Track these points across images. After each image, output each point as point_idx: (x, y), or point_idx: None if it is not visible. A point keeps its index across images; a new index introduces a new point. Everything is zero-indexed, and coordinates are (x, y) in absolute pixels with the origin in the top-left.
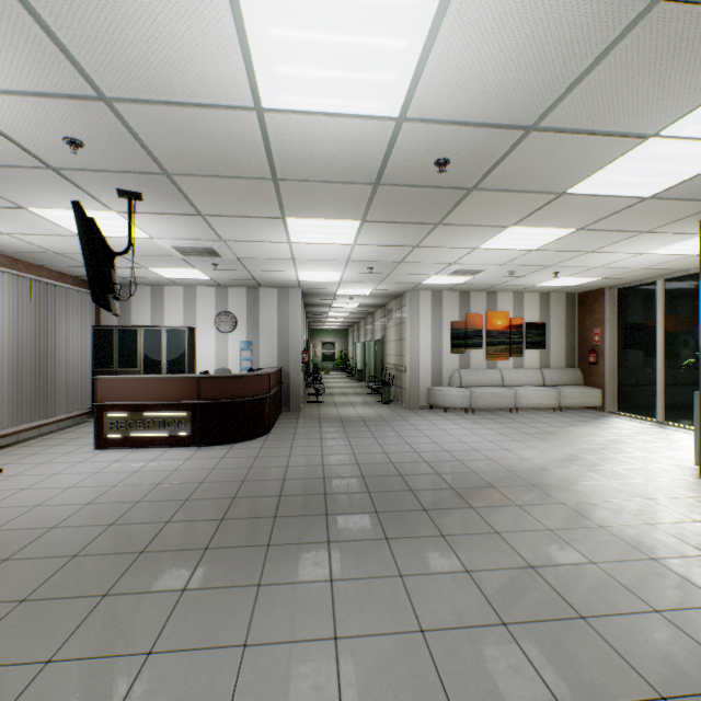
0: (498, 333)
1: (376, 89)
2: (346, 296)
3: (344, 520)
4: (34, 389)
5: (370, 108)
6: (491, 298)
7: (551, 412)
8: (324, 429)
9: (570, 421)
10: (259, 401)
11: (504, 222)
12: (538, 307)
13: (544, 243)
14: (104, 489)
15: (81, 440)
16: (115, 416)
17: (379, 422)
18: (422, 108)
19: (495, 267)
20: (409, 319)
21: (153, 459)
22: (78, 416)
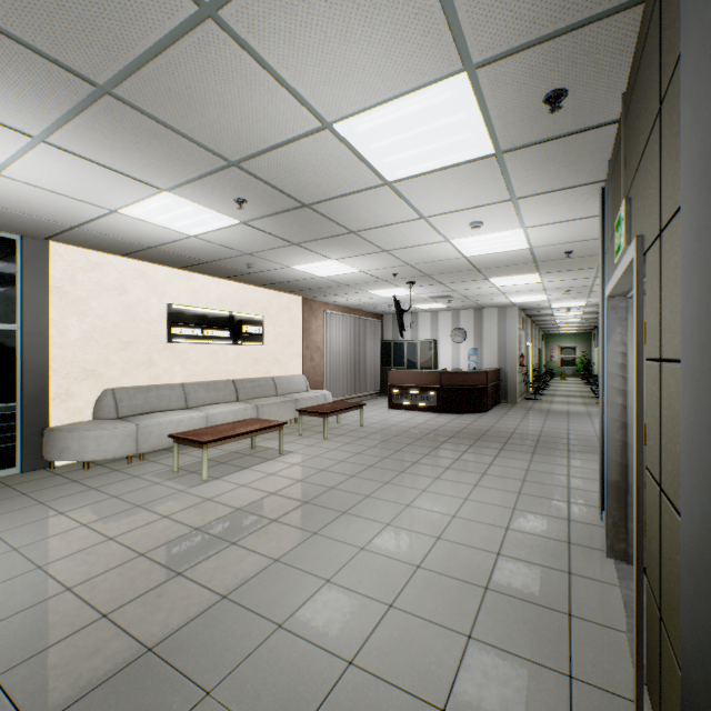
0: None
1: (512, 246)
2: (562, 307)
3: (513, 446)
4: (357, 376)
5: (513, 249)
6: None
7: None
8: (528, 414)
9: None
10: (478, 389)
11: None
12: None
13: None
14: (398, 422)
15: (379, 405)
16: (397, 392)
17: (582, 415)
18: (538, 245)
19: None
20: None
21: (417, 415)
22: (373, 394)
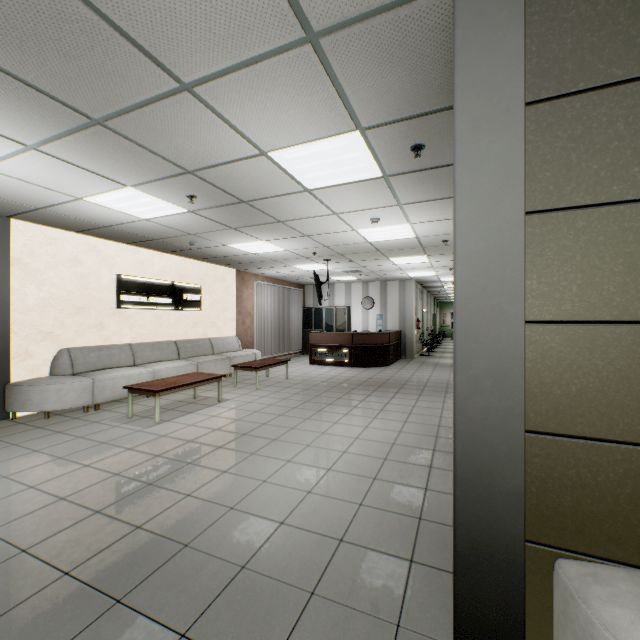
0: None
1: (403, 235)
2: (449, 281)
3: (406, 390)
4: (283, 337)
5: (404, 237)
6: None
7: None
8: (421, 367)
9: None
10: (382, 347)
11: None
12: None
13: None
14: (317, 375)
15: (302, 362)
16: (317, 350)
17: None
18: (422, 235)
19: None
20: None
21: (333, 369)
22: (296, 353)
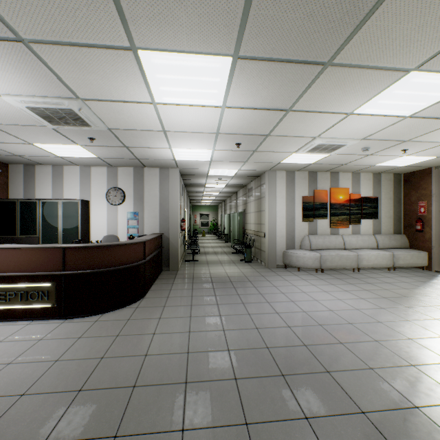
0: (340, 206)
1: None
2: (216, 176)
3: None
4: None
5: None
6: (334, 177)
7: (387, 271)
8: (196, 292)
9: (411, 281)
10: (131, 268)
11: (411, 60)
12: (371, 184)
13: (428, 105)
14: None
15: None
16: None
17: (245, 282)
18: None
19: (355, 142)
20: (267, 194)
21: (1, 340)
22: None
